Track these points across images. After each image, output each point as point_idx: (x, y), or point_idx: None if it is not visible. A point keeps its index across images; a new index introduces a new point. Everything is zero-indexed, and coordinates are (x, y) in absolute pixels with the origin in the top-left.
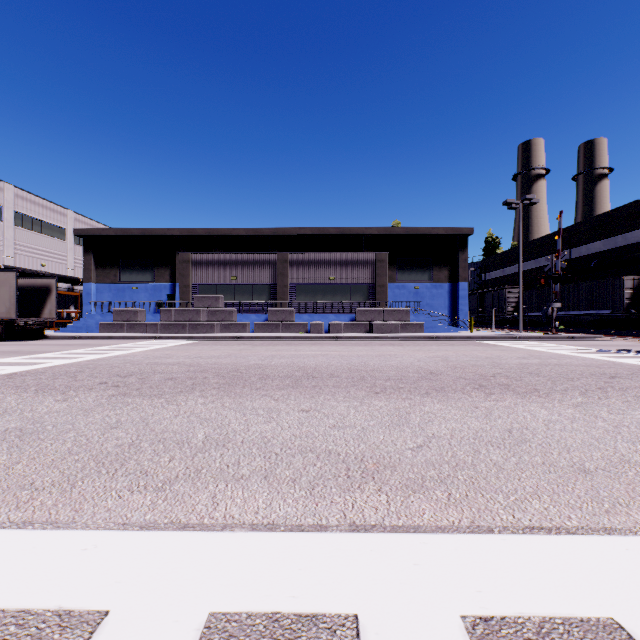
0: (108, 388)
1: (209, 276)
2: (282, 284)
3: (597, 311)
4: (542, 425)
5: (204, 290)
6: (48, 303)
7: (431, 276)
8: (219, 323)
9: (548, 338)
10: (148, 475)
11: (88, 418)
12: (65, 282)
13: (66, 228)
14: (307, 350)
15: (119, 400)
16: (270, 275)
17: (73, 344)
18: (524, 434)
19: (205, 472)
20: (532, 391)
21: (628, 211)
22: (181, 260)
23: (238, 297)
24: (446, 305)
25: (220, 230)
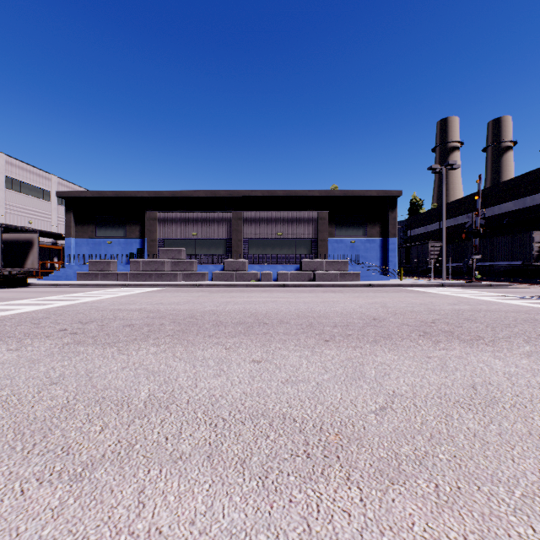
0: (65, 335)
1: (173, 232)
2: (236, 239)
3: (509, 262)
4: (505, 379)
5: (169, 244)
6: (31, 255)
7: (365, 232)
8: (181, 272)
9: (469, 286)
10: (69, 453)
11: (31, 371)
12: (49, 237)
13: (50, 191)
14: (258, 297)
15: (71, 349)
16: (226, 231)
17: (51, 291)
18: (491, 391)
19: (138, 448)
20: (477, 338)
21: (536, 176)
22: (148, 218)
23: (198, 250)
24: (378, 257)
25: (183, 192)
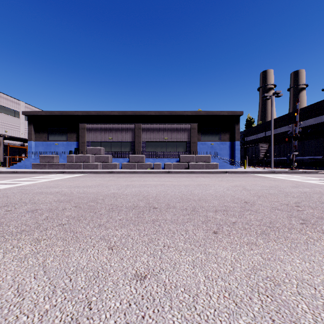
0: None
1: (96, 137)
2: (138, 141)
3: (314, 157)
4: None
5: (93, 145)
6: None
7: (220, 138)
8: (101, 163)
9: (291, 172)
10: None
11: None
12: (18, 141)
13: (19, 111)
14: (151, 181)
15: None
16: (131, 136)
17: (7, 176)
18: None
19: None
20: None
21: None
22: (80, 128)
23: (113, 149)
24: (228, 153)
25: (104, 112)
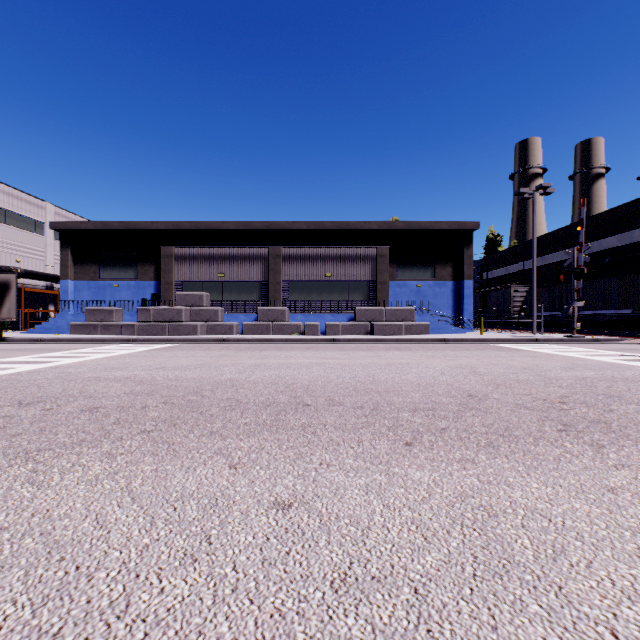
0: None
1: (194, 272)
2: (274, 281)
3: (616, 311)
4: None
5: (188, 287)
6: (7, 301)
7: (434, 273)
8: (204, 324)
9: (570, 341)
10: None
11: None
12: (42, 279)
13: (44, 222)
14: (299, 357)
15: None
16: (261, 271)
17: (26, 349)
18: None
19: None
20: None
21: None
22: (163, 254)
23: (226, 295)
24: (450, 304)
25: (208, 224)
